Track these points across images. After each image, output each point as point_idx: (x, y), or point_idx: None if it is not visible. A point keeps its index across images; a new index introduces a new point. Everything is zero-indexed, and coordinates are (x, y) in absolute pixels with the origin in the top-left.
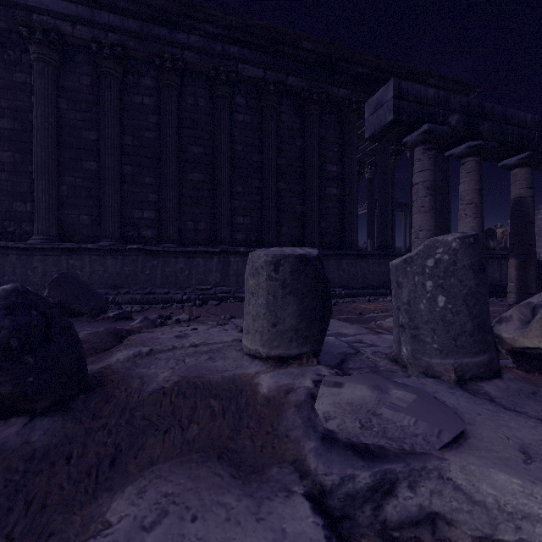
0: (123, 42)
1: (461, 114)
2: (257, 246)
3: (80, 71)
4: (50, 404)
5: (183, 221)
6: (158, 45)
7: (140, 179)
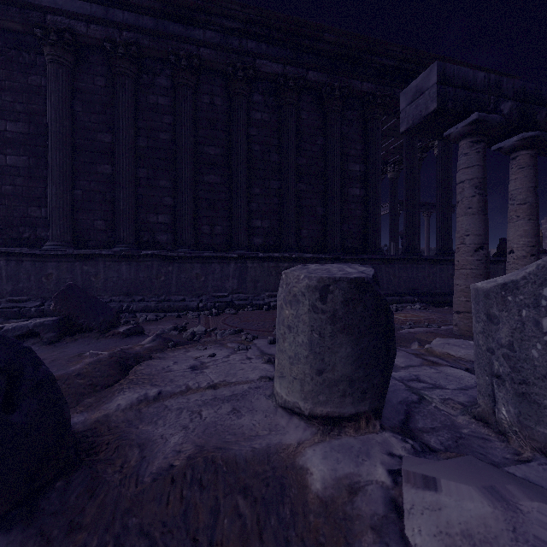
0: (137, 41)
1: (515, 101)
2: (276, 250)
3: (95, 72)
4: (6, 509)
5: (199, 225)
6: (173, 42)
7: (155, 182)
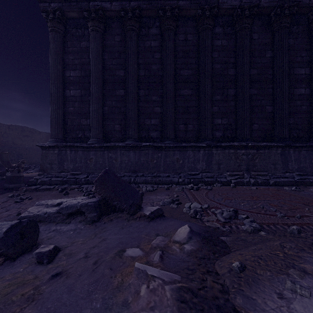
0: (139, 5)
1: None
2: (232, 140)
3: (115, 33)
4: None
5: (177, 125)
6: (161, 1)
7: (149, 98)
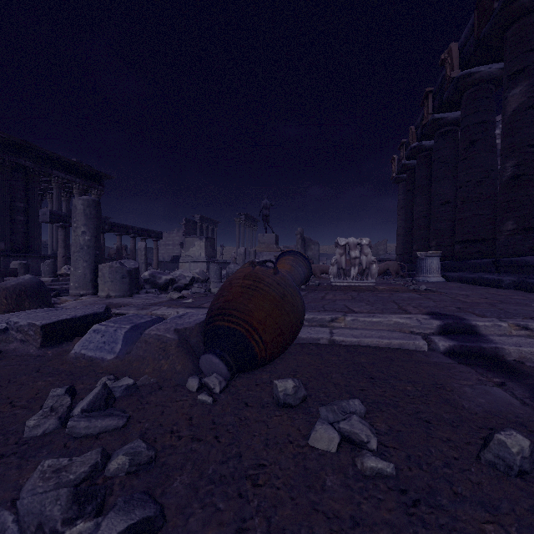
0: None
1: None
2: None
3: None
4: None
5: None
6: None
7: None
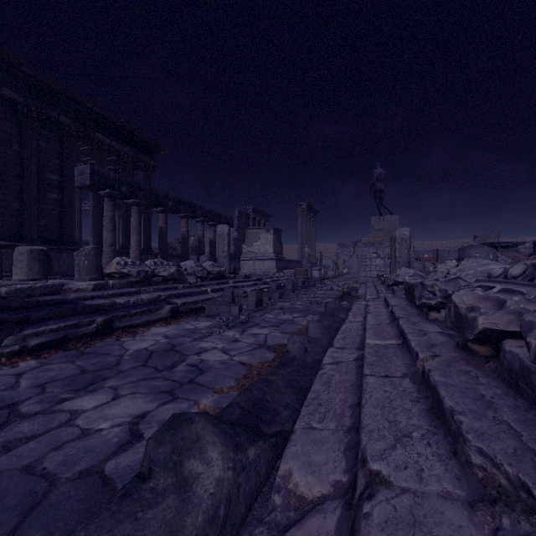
0: None
1: (128, 187)
2: None
3: None
4: None
5: None
6: None
7: None
